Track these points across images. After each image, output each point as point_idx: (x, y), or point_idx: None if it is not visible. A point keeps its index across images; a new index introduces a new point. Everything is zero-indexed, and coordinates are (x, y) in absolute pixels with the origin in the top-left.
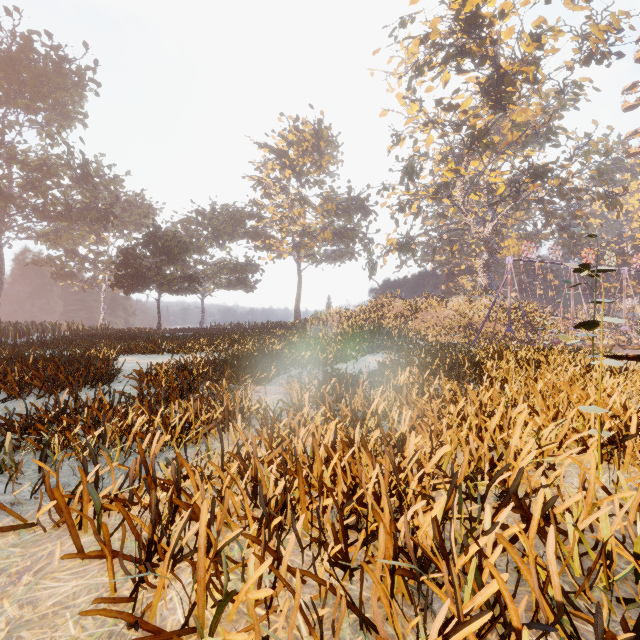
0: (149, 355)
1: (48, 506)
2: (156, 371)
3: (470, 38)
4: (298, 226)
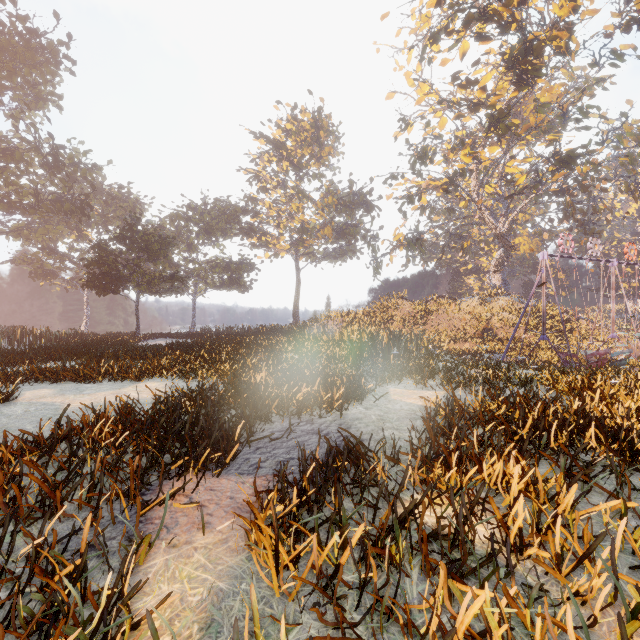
0: (81, 383)
1: None
2: None
3: None
4: (296, 222)
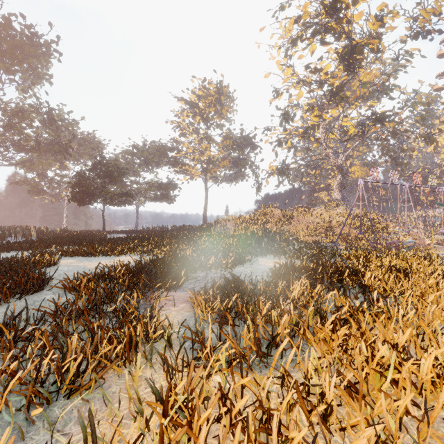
0: (87, 257)
1: None
2: (80, 280)
3: (331, 18)
4: (205, 156)
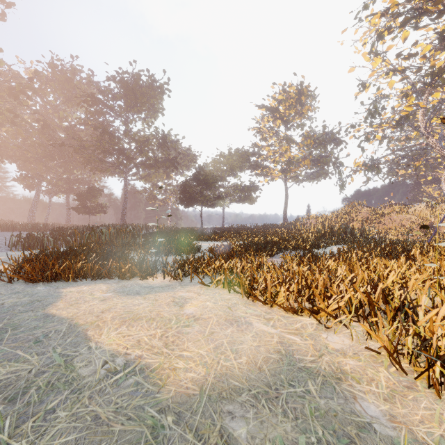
0: (205, 241)
1: (219, 277)
2: (217, 248)
3: (426, 1)
4: (285, 158)
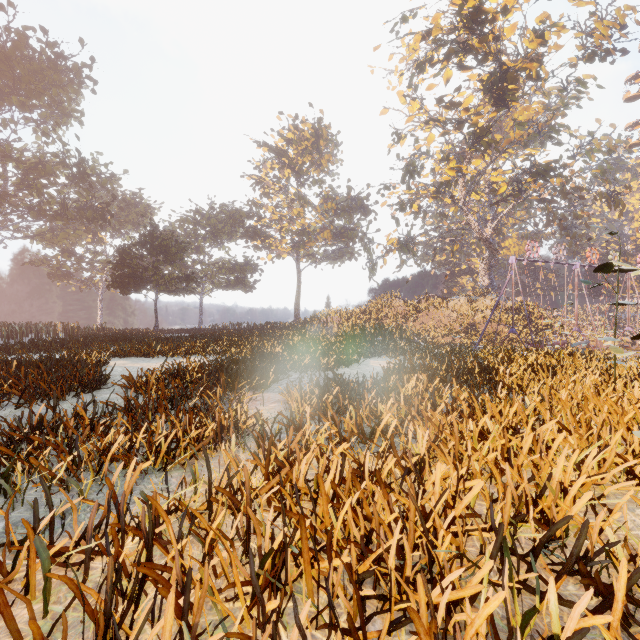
0: (143, 358)
1: None
2: (147, 377)
3: (473, 34)
4: (297, 226)
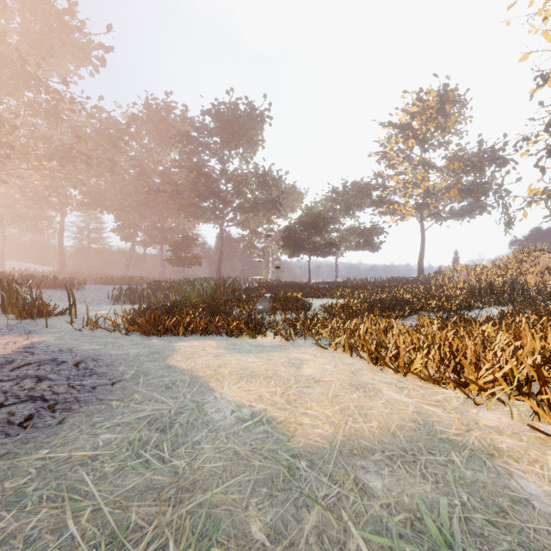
0: (316, 299)
1: (339, 339)
2: (332, 306)
3: None
4: (421, 189)
